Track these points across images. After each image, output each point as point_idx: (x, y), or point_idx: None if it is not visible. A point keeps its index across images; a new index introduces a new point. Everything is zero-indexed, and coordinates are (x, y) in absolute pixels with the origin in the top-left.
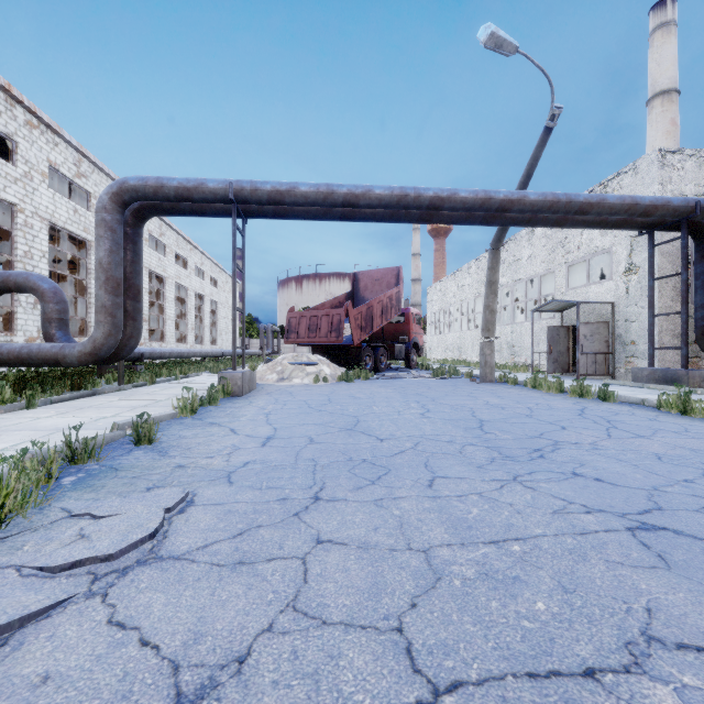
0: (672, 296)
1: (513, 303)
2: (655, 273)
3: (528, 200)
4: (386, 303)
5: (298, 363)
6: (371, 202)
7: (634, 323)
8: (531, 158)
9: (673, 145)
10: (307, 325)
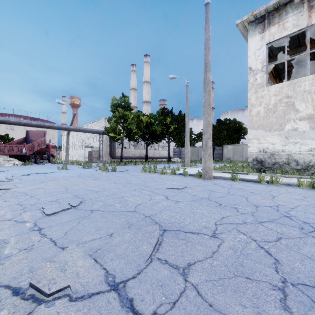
0: (107, 146)
1: (84, 143)
2: (104, 142)
3: (70, 128)
4: (40, 142)
5: (6, 160)
6: (32, 125)
7: (102, 151)
8: (72, 119)
9: (135, 103)
10: (8, 149)
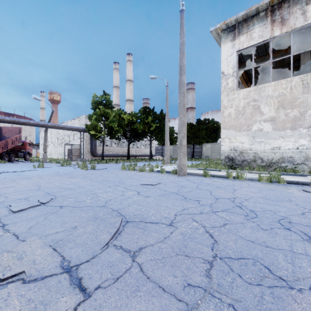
0: (88, 144)
1: (64, 141)
2: (85, 139)
3: (48, 125)
4: (14, 139)
5: None
6: (5, 121)
7: (82, 149)
8: (50, 116)
9: (118, 101)
10: None
